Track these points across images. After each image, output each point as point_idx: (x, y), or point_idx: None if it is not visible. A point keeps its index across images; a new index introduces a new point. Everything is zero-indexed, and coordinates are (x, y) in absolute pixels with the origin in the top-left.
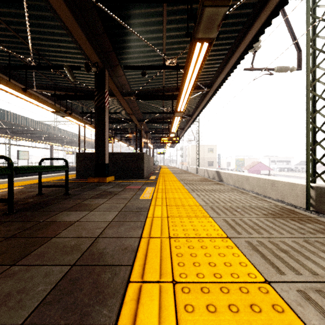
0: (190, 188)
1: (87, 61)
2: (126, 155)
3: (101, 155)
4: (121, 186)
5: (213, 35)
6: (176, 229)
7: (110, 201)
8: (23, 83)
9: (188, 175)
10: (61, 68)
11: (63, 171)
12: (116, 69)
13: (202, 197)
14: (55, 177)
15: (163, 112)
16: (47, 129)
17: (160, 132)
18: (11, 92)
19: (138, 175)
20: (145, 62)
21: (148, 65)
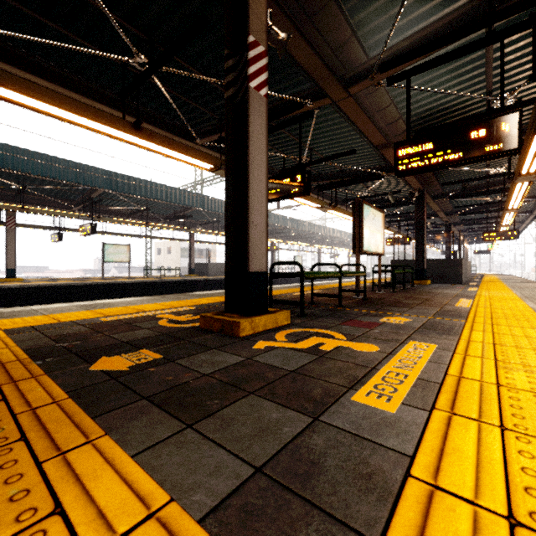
0: (515, 290)
1: (411, 191)
2: (442, 261)
3: (419, 262)
4: (445, 286)
5: (530, 180)
6: (493, 295)
7: (447, 290)
8: (338, 203)
9: (526, 284)
10: (384, 195)
11: (333, 279)
12: (432, 183)
13: (521, 292)
14: (369, 281)
15: (487, 203)
16: (324, 232)
17: (481, 221)
18: (349, 218)
19: (455, 280)
20: (465, 171)
21: (468, 179)
